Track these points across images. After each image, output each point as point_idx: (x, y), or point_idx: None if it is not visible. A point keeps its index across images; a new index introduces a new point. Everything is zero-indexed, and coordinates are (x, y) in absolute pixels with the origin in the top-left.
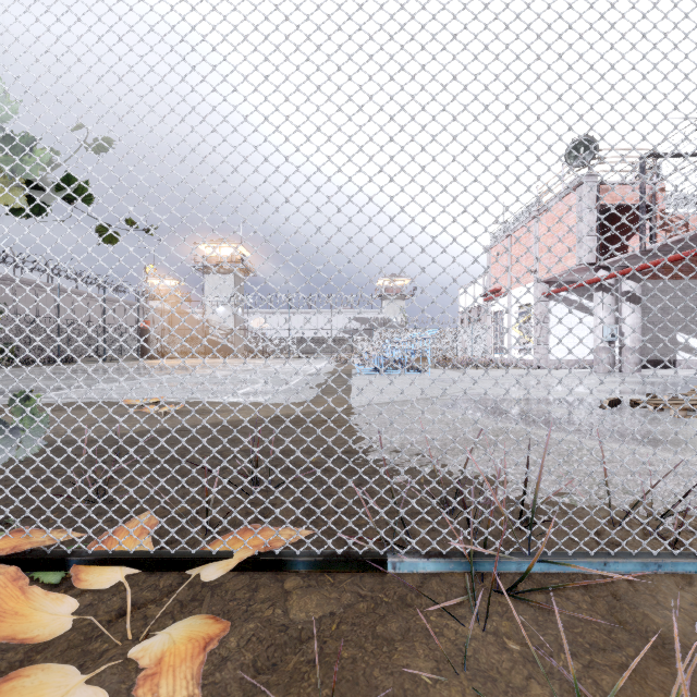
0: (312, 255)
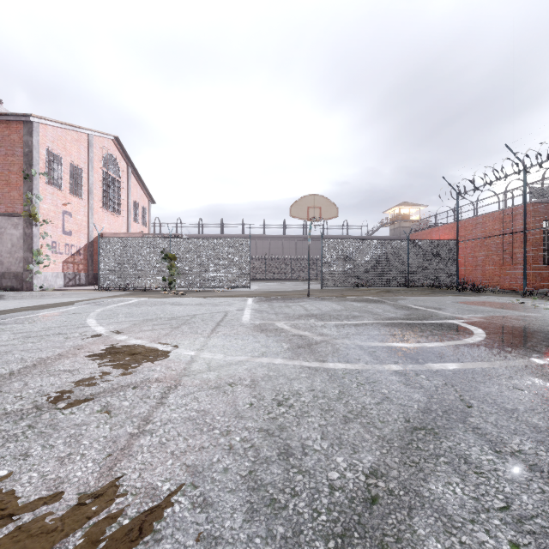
0: (143, 267)
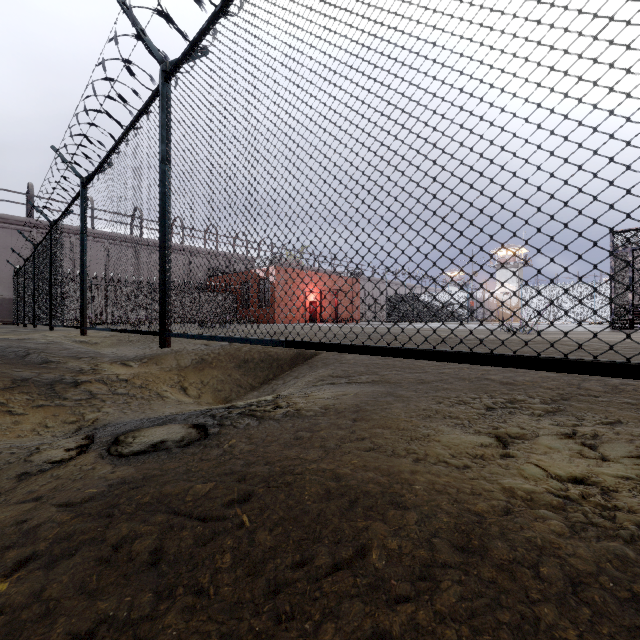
0: None
